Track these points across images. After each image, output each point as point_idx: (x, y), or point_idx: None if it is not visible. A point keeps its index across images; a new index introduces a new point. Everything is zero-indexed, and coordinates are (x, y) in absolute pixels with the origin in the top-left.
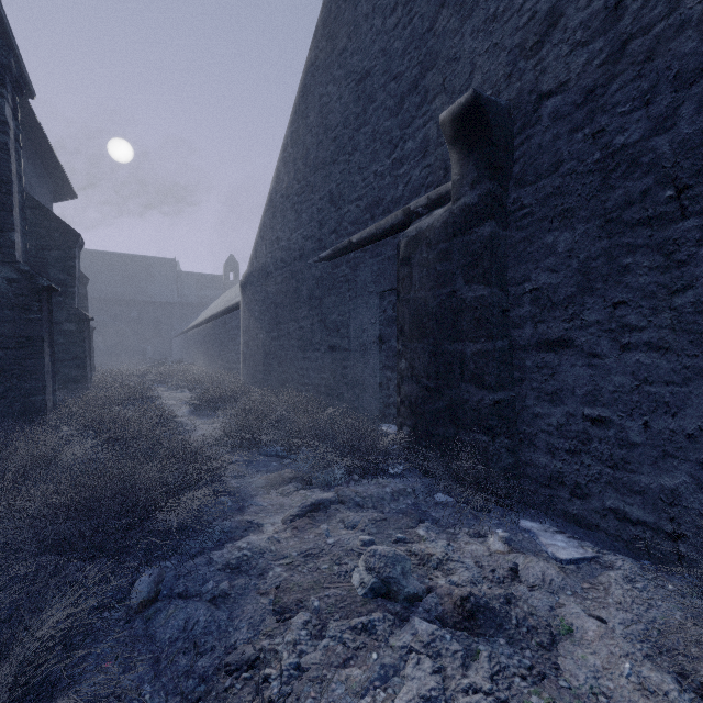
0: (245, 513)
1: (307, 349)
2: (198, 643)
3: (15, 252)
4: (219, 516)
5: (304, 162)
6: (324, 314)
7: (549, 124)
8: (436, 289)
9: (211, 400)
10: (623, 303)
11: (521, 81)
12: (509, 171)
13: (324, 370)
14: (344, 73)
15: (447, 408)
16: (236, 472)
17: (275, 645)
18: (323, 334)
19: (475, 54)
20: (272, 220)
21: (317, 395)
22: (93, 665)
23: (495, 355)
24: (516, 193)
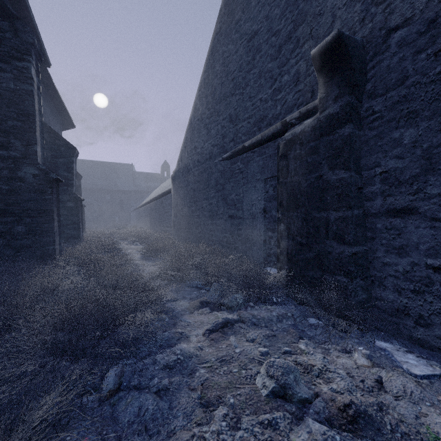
0: (177, 327)
1: (214, 218)
2: (148, 426)
3: (37, 157)
4: (160, 329)
5: (212, 96)
6: (226, 195)
7: (396, 50)
8: (307, 174)
9: (154, 250)
10: None
11: (372, 22)
12: (363, 88)
13: (226, 231)
14: (239, 35)
15: (315, 257)
16: (171, 298)
17: (203, 432)
18: (225, 208)
19: (335, 8)
20: (192, 135)
21: (221, 248)
22: (75, 439)
23: (353, 220)
24: (369, 104)
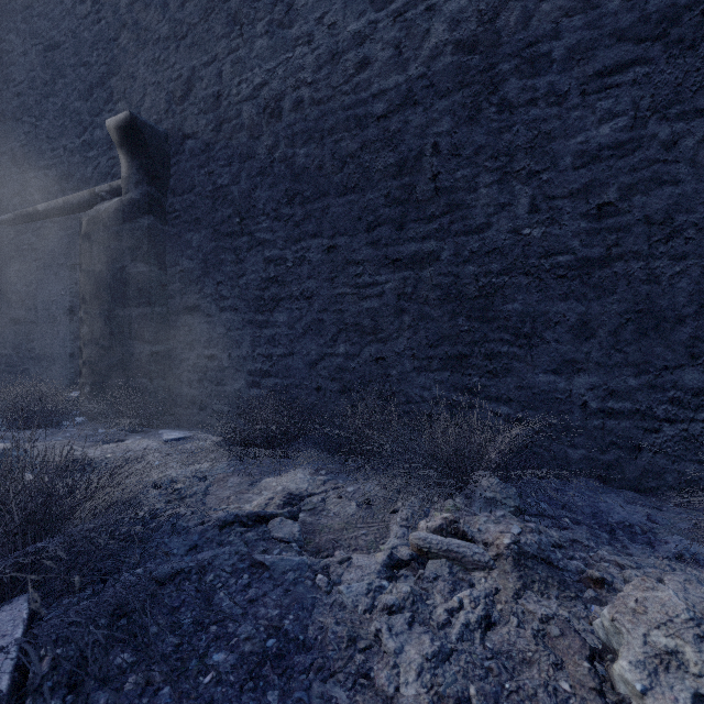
0: None
1: None
2: None
3: None
4: None
5: None
6: (5, 284)
7: (189, 157)
8: (111, 264)
9: None
10: (221, 283)
11: (174, 119)
12: (166, 182)
13: (5, 346)
14: (30, 30)
15: (120, 362)
16: None
17: None
18: (3, 306)
19: (146, 81)
20: None
21: None
22: None
23: (154, 317)
24: (172, 200)
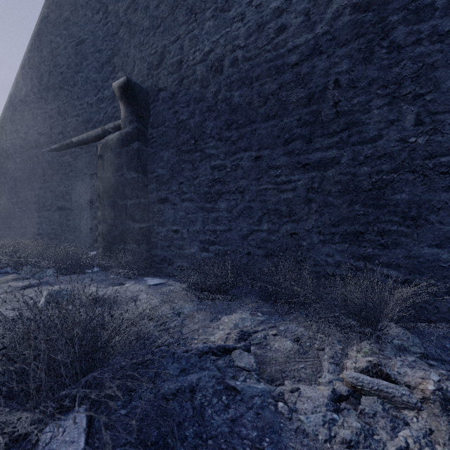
0: None
1: (41, 210)
2: None
3: None
4: None
5: (39, 81)
6: (54, 186)
7: (162, 103)
8: (114, 172)
9: None
10: (182, 183)
11: (152, 79)
12: (148, 120)
13: (54, 223)
14: (68, 33)
15: (120, 234)
16: None
17: None
18: (53, 199)
19: (135, 57)
20: (12, 116)
21: (49, 240)
22: None
23: (140, 206)
24: (151, 131)
